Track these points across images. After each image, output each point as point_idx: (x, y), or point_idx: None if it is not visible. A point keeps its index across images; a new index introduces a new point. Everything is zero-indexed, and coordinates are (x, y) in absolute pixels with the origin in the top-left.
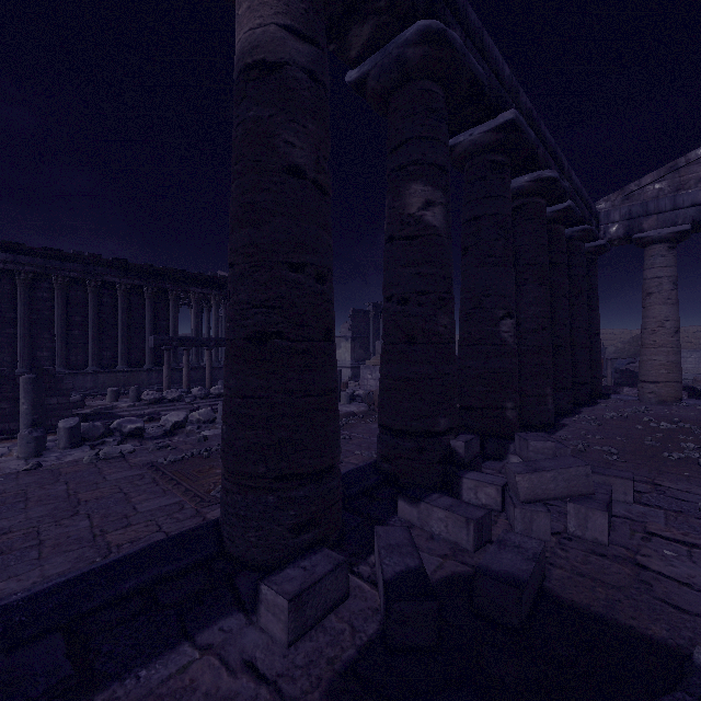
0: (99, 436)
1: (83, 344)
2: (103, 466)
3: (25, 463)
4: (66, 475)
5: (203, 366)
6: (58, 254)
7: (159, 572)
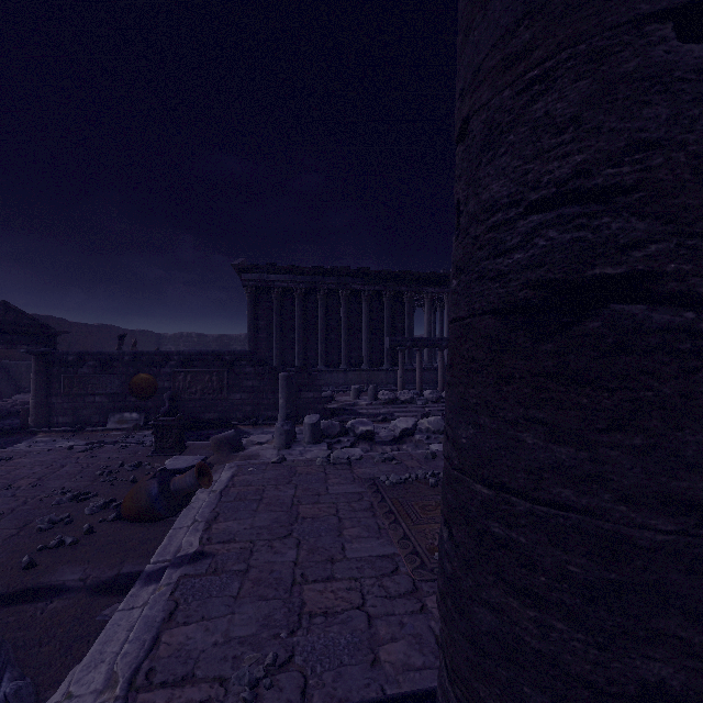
0: (335, 434)
1: (337, 346)
2: (330, 471)
3: (277, 454)
4: (298, 476)
5: (435, 367)
6: (320, 271)
7: None
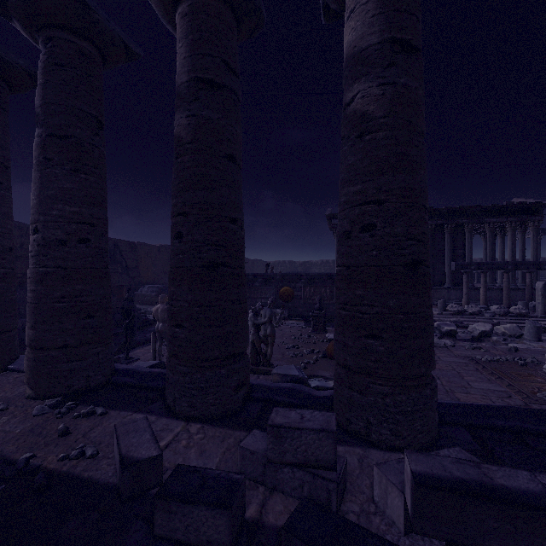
0: None
1: None
2: (435, 350)
3: None
4: None
5: (497, 287)
6: None
7: (520, 425)
